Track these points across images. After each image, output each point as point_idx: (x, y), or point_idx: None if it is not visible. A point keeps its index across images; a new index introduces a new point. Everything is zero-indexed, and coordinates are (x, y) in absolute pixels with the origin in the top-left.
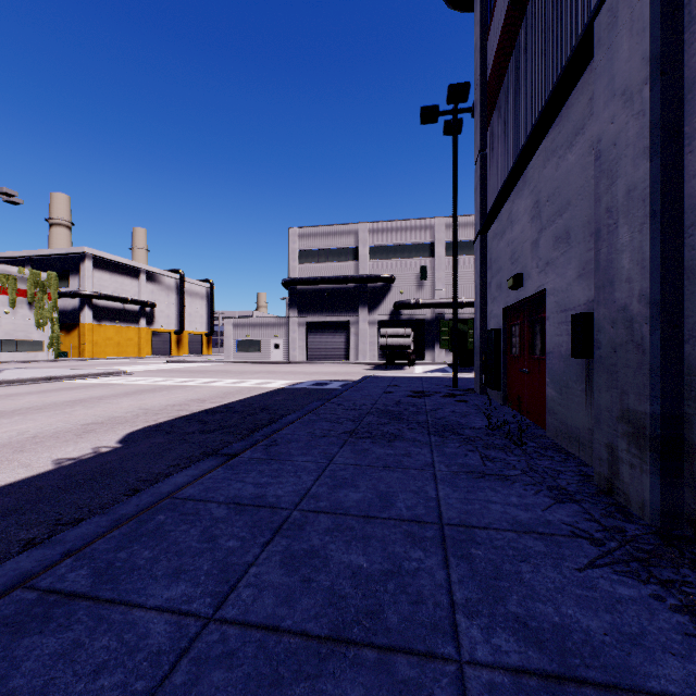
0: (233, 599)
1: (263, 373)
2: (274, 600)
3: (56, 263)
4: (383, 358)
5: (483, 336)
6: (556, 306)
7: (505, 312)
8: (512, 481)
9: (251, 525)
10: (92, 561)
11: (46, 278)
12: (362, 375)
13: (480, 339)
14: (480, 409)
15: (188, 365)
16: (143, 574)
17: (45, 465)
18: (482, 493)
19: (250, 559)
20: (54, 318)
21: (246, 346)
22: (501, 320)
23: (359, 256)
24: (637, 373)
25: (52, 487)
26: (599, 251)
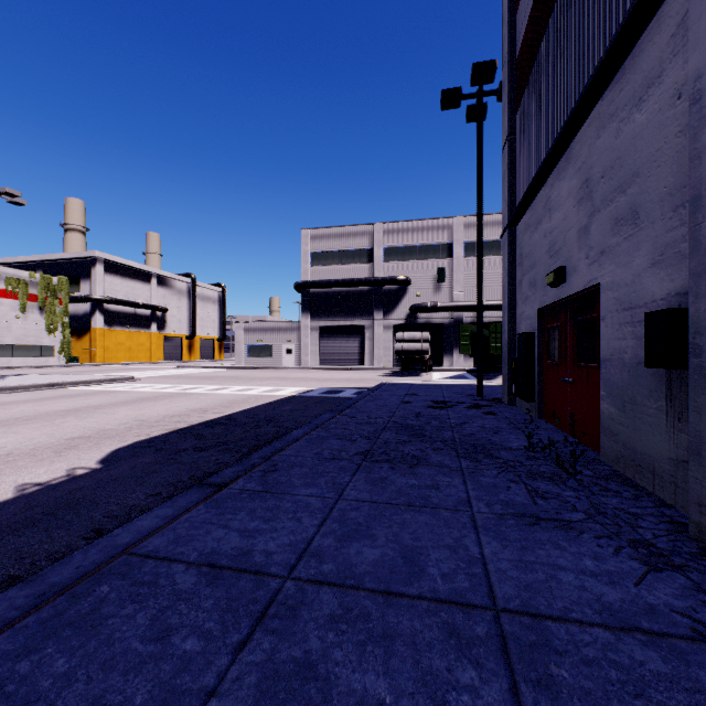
0: None
1: (273, 379)
2: None
3: (67, 268)
4: (398, 363)
5: (512, 340)
6: (616, 303)
7: (540, 313)
8: (578, 530)
9: (224, 607)
10: None
11: (57, 283)
12: (377, 382)
13: (508, 344)
14: (512, 423)
15: (198, 371)
16: None
17: (4, 493)
18: (542, 551)
19: (211, 681)
20: (65, 322)
21: (257, 351)
22: (536, 322)
23: (373, 257)
24: None
25: None
26: (699, 226)
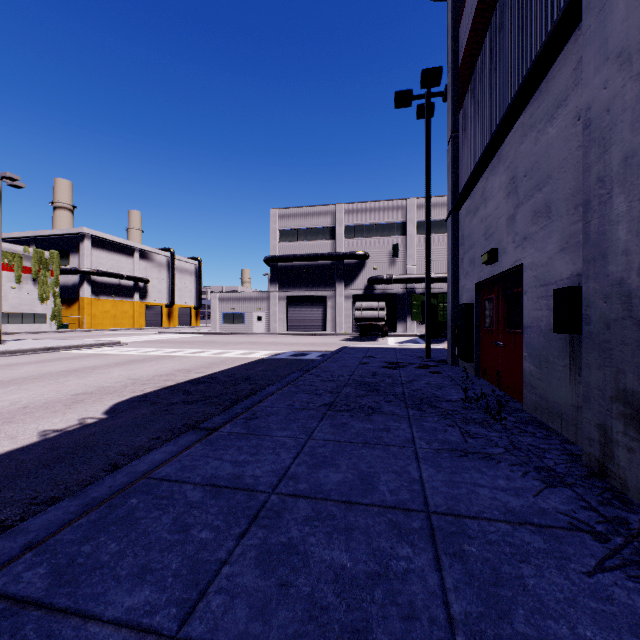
0: (201, 610)
1: (246, 344)
2: (247, 612)
3: (58, 243)
4: (358, 329)
5: (455, 310)
6: (534, 280)
7: (478, 287)
8: (497, 460)
9: (227, 512)
10: (54, 556)
11: (48, 257)
12: (339, 346)
13: (452, 313)
14: (454, 381)
15: (178, 336)
16: (105, 574)
17: (30, 438)
18: (467, 474)
19: (223, 555)
20: (56, 292)
21: (231, 318)
22: (474, 294)
23: (335, 234)
24: (637, 351)
25: (33, 461)
26: (589, 223)
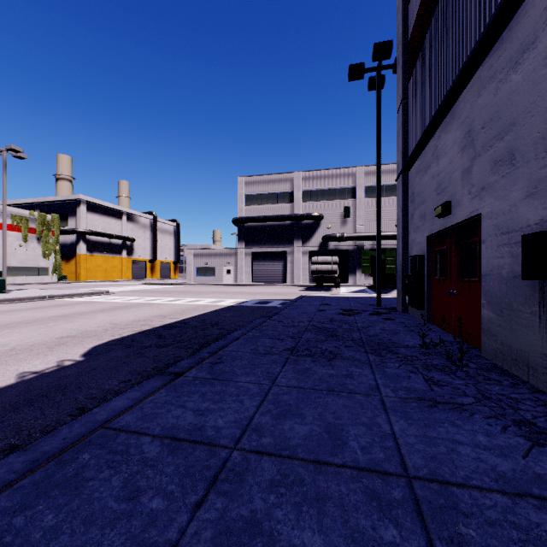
0: None
1: (217, 293)
2: None
3: (58, 207)
4: (313, 281)
5: (405, 262)
6: (494, 228)
7: (428, 239)
8: (470, 412)
9: (183, 473)
10: None
11: (50, 219)
12: (297, 295)
13: (402, 264)
14: (407, 327)
15: (158, 287)
16: None
17: (8, 379)
18: (442, 428)
19: (174, 535)
20: (57, 250)
21: (204, 271)
22: (425, 246)
23: (294, 198)
24: None
25: (4, 404)
26: None
